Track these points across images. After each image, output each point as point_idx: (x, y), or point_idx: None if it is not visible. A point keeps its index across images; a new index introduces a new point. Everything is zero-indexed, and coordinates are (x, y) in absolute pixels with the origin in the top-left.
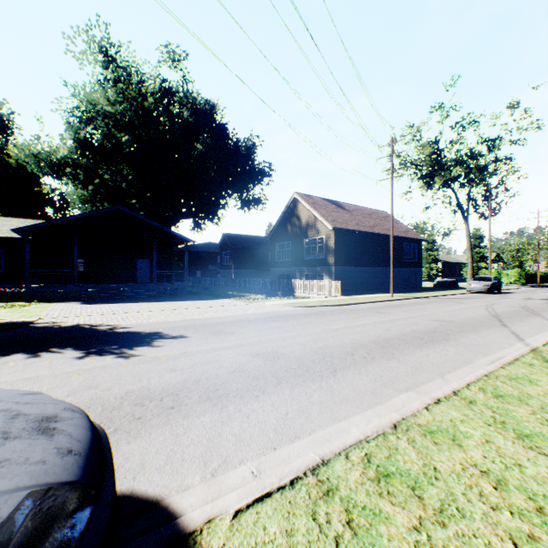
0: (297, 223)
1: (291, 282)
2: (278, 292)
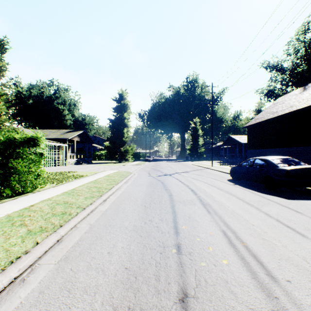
0: None
1: None
2: None
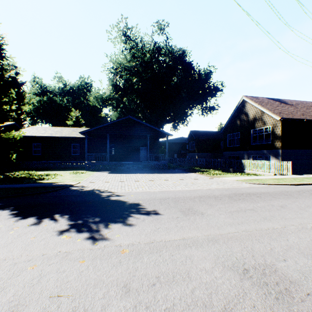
0: (245, 118)
1: (241, 162)
2: (230, 169)
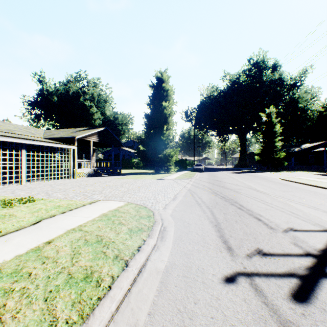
0: None
1: None
2: None
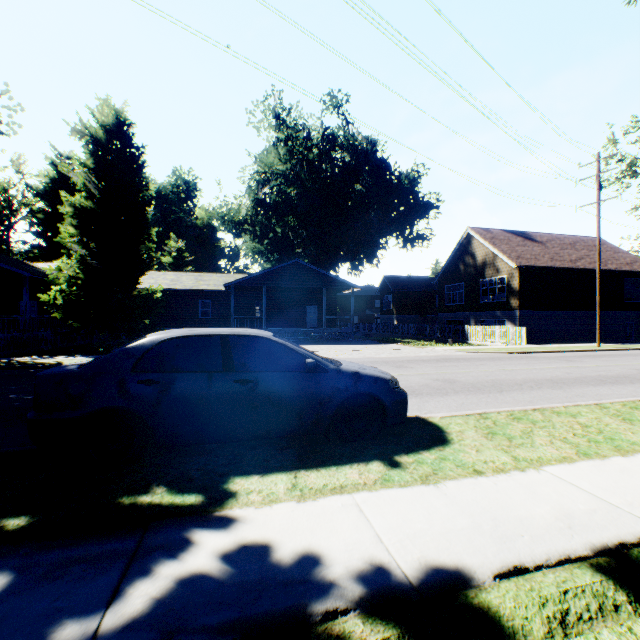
0: (471, 261)
1: (463, 329)
2: (448, 339)
